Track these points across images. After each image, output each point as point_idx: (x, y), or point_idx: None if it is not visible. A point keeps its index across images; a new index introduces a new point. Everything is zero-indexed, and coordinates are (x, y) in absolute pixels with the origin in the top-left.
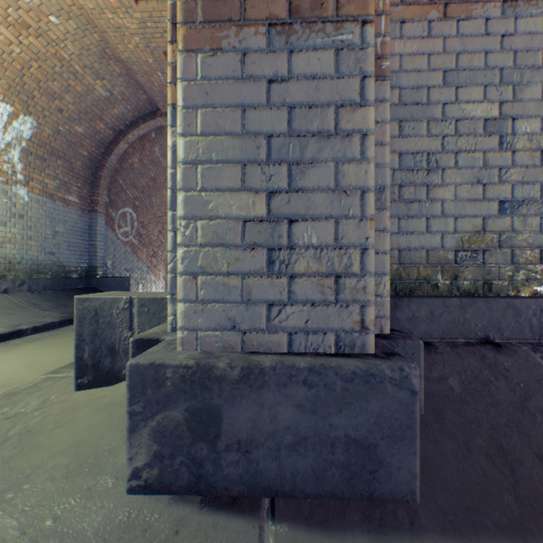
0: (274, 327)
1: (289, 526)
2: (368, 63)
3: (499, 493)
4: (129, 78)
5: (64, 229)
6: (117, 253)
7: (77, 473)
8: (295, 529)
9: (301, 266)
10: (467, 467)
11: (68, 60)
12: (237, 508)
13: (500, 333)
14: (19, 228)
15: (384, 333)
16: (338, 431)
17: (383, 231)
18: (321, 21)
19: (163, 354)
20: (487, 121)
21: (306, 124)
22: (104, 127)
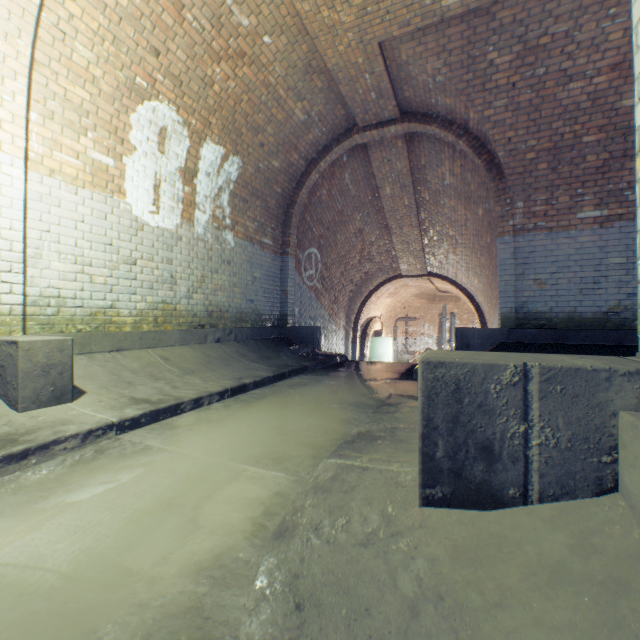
0: None
1: None
2: None
3: None
4: (329, 92)
5: (260, 274)
6: (303, 299)
7: None
8: None
9: None
10: None
11: (273, 85)
12: None
13: None
14: (226, 275)
15: None
16: None
17: None
18: None
19: None
20: None
21: None
22: (297, 158)
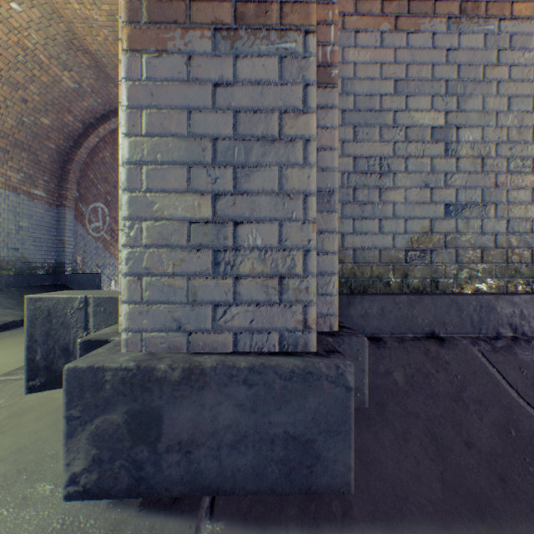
0: (220, 327)
1: (226, 524)
2: (311, 71)
3: (428, 480)
4: (99, 71)
5: (30, 224)
6: (88, 248)
7: (14, 481)
8: (232, 526)
9: (246, 267)
10: (402, 457)
11: (32, 49)
12: (177, 509)
13: (444, 328)
14: None
15: (334, 330)
16: (278, 428)
17: (332, 232)
18: (266, 29)
19: (105, 356)
20: (434, 129)
21: (251, 128)
22: (73, 120)
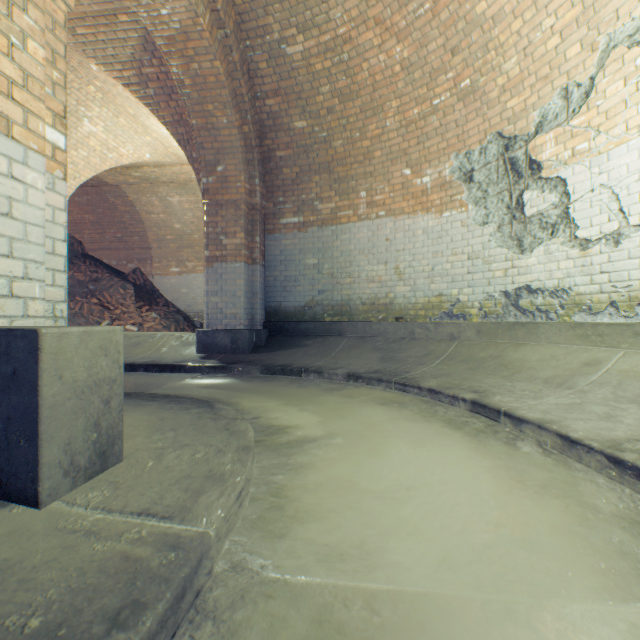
0: None
1: None
2: None
3: None
4: None
5: None
6: None
7: None
8: None
9: None
10: None
11: None
12: None
13: None
14: None
15: None
16: None
17: None
18: None
19: None
20: None
21: None
22: None
